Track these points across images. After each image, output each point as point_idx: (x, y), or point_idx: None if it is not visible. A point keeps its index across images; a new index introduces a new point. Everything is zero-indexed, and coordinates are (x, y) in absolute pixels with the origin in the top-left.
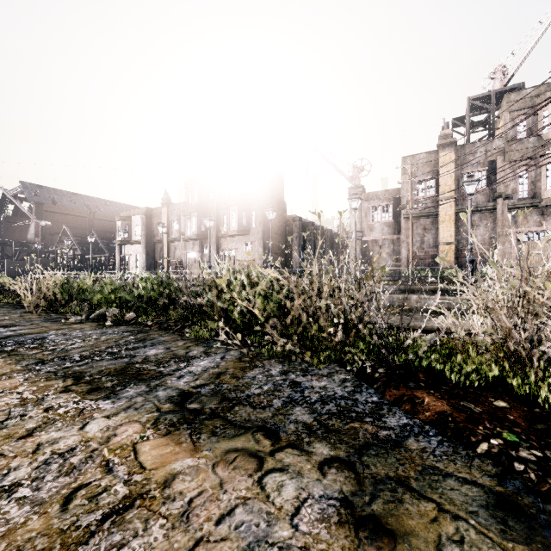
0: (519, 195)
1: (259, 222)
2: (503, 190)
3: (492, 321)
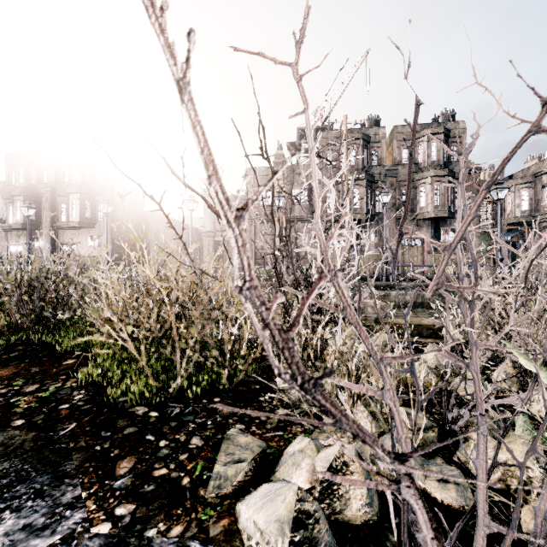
0: (328, 211)
1: (107, 215)
2: None
3: (122, 304)
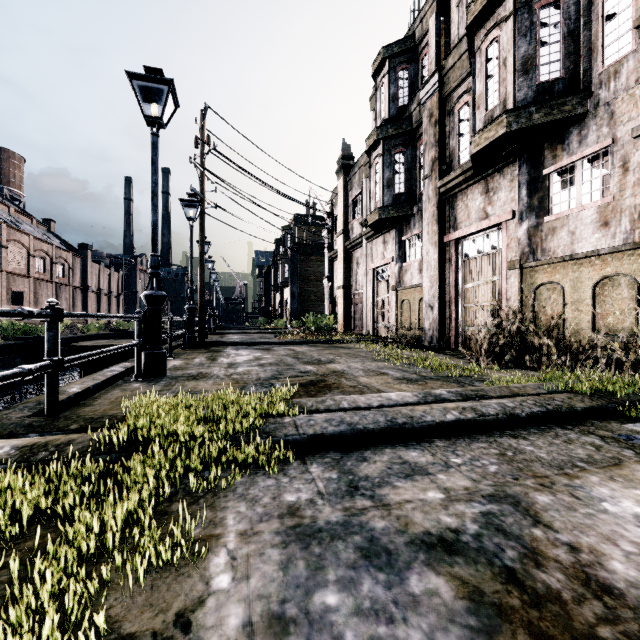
0: None
1: (289, 273)
2: (366, 216)
3: None
